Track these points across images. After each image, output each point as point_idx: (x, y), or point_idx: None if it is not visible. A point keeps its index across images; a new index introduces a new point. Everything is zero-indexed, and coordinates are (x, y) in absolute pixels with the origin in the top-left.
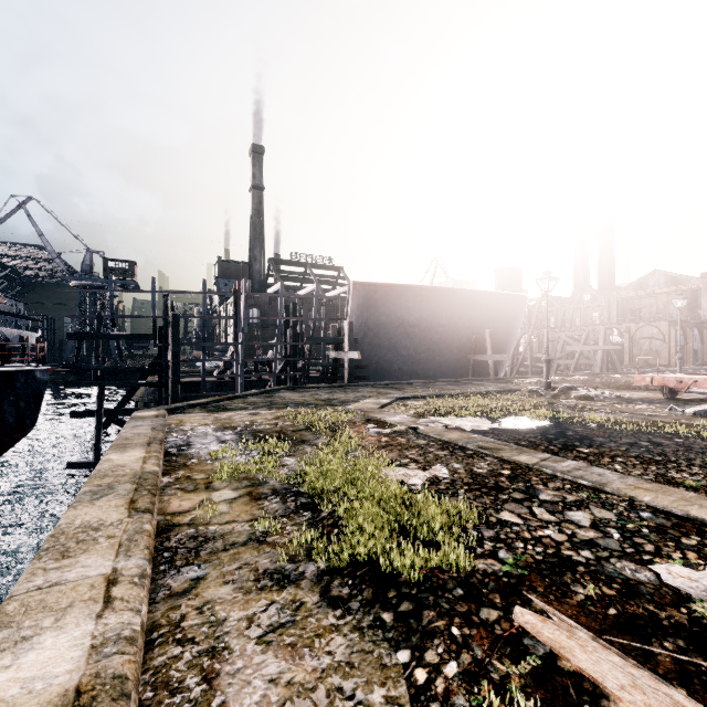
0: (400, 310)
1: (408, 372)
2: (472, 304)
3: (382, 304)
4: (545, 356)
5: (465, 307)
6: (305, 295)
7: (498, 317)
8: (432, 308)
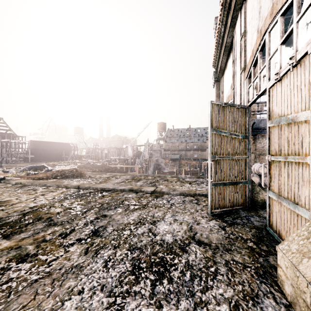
0: (42, 146)
1: (44, 160)
2: (60, 145)
3: (38, 145)
4: (71, 156)
5: (58, 146)
6: (17, 142)
7: (67, 148)
8: (50, 146)
